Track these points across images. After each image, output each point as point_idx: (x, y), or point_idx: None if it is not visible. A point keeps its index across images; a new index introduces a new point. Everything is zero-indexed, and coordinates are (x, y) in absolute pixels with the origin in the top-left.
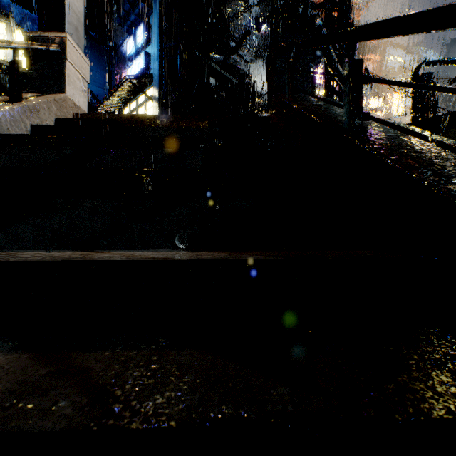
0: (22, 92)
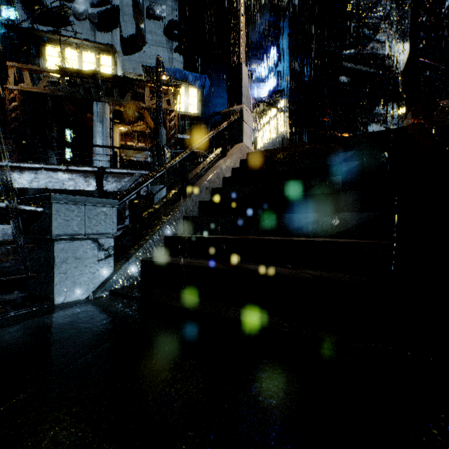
0: (227, 150)
